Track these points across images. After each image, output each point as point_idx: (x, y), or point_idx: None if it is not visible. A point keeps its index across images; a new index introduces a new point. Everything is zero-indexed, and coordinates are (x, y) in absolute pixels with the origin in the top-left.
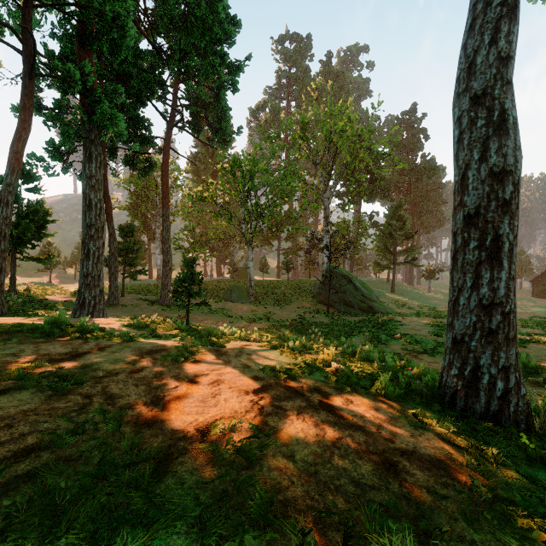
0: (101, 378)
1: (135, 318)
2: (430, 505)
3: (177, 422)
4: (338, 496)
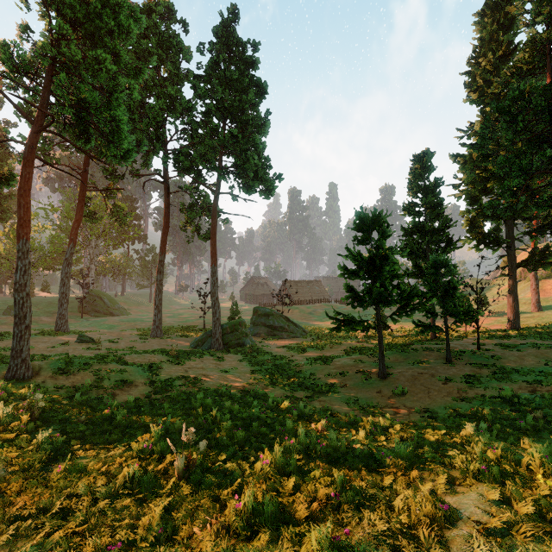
0: None
1: None
2: None
3: None
4: None
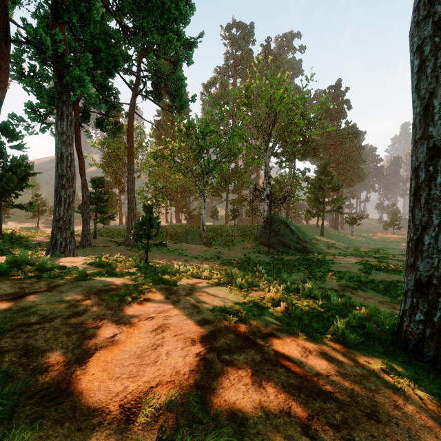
0: (30, 325)
1: (100, 257)
2: None
3: (98, 394)
4: None
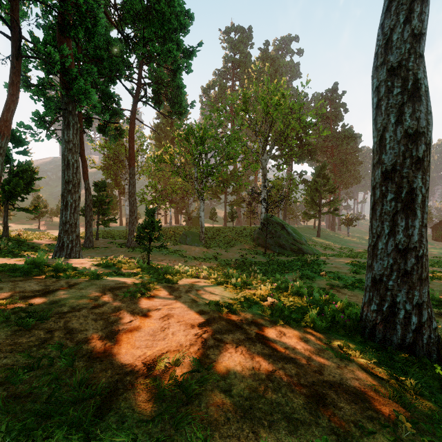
0: (65, 313)
1: (105, 259)
2: (358, 441)
3: (126, 356)
4: (271, 433)
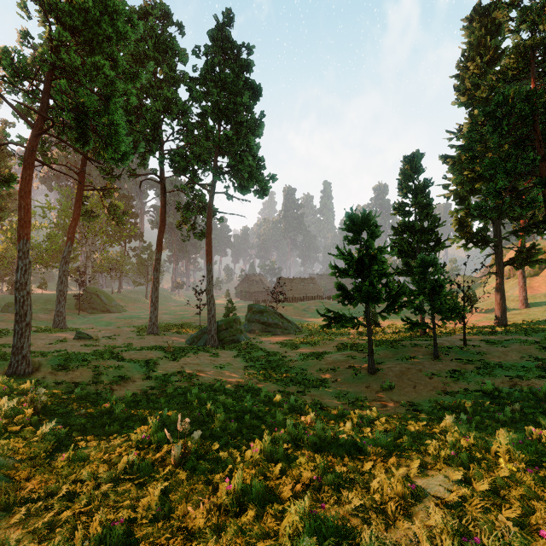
0: None
1: None
2: None
3: None
4: None
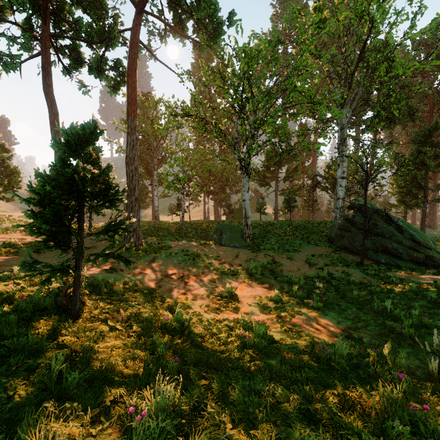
0: None
1: None
2: None
3: None
4: None
